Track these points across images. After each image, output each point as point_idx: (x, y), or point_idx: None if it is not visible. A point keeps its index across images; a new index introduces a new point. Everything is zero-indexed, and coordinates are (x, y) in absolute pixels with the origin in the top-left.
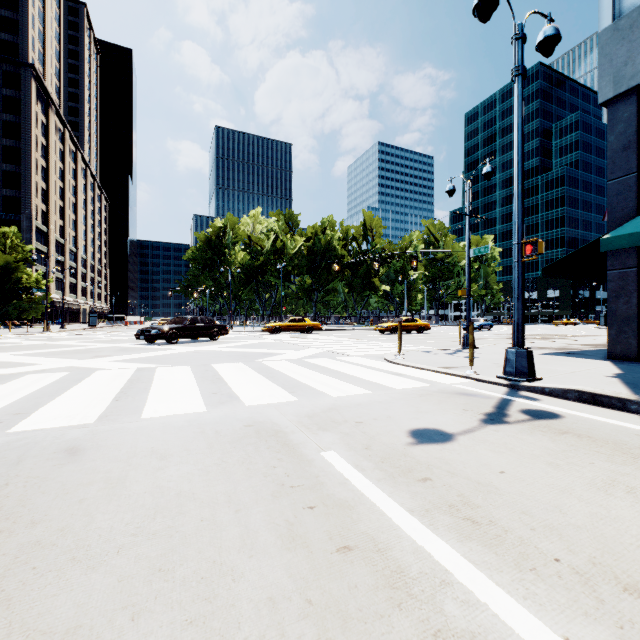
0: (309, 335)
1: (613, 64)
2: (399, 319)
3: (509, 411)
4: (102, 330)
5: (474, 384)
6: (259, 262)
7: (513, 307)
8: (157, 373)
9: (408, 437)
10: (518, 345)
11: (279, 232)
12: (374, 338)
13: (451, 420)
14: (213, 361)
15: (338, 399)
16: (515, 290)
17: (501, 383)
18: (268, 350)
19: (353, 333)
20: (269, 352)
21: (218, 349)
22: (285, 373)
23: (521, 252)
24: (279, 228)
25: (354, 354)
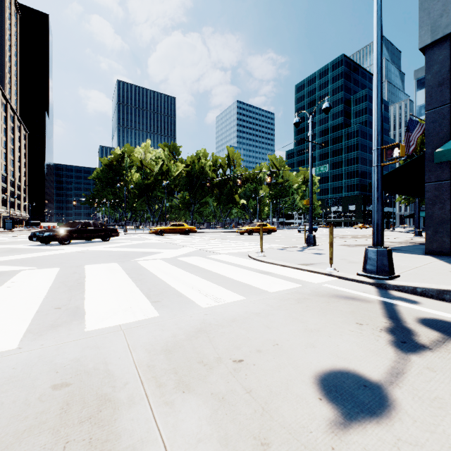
0: (187, 236)
1: (431, 16)
2: (254, 224)
3: (408, 323)
4: (14, 233)
5: (341, 283)
6: (149, 181)
7: (373, 209)
8: (13, 278)
9: (321, 401)
10: (378, 244)
11: (165, 159)
12: (237, 238)
13: (357, 346)
14: (90, 261)
15: (208, 311)
16: (375, 193)
17: (366, 281)
18: (148, 249)
19: (220, 234)
20: (149, 251)
21: (103, 249)
22: (156, 274)
23: (381, 157)
24: (165, 156)
25: (223, 252)
